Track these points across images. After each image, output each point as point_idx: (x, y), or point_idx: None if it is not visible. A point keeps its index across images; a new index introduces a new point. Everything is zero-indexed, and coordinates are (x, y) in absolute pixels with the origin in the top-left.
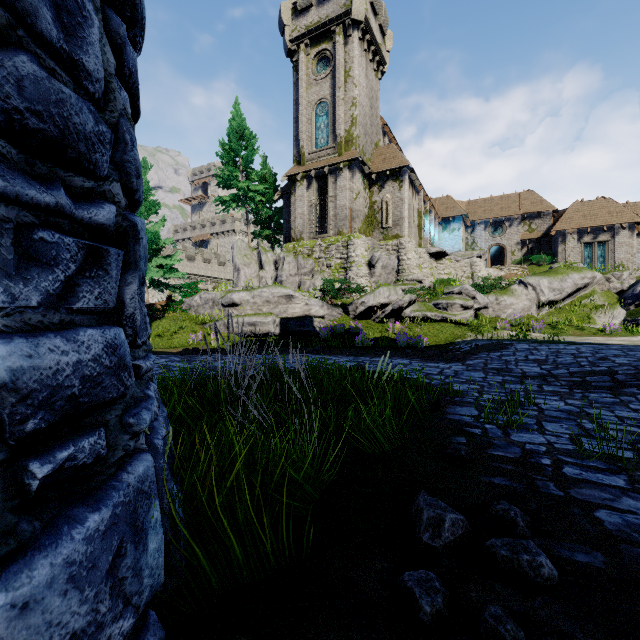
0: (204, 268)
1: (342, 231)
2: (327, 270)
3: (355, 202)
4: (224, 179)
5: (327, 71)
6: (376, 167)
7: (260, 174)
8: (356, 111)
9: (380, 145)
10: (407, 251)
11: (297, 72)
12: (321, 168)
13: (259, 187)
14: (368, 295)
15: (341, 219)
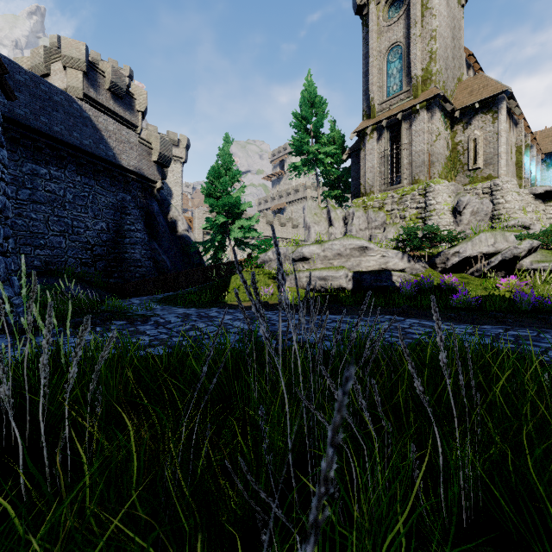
0: (280, 231)
1: (418, 179)
2: (400, 222)
3: (434, 145)
4: (296, 146)
5: (400, 12)
6: (460, 103)
7: (329, 136)
8: (435, 44)
9: (463, 80)
10: (505, 192)
11: (366, 26)
12: (393, 116)
13: (328, 149)
14: (463, 243)
15: (417, 166)
